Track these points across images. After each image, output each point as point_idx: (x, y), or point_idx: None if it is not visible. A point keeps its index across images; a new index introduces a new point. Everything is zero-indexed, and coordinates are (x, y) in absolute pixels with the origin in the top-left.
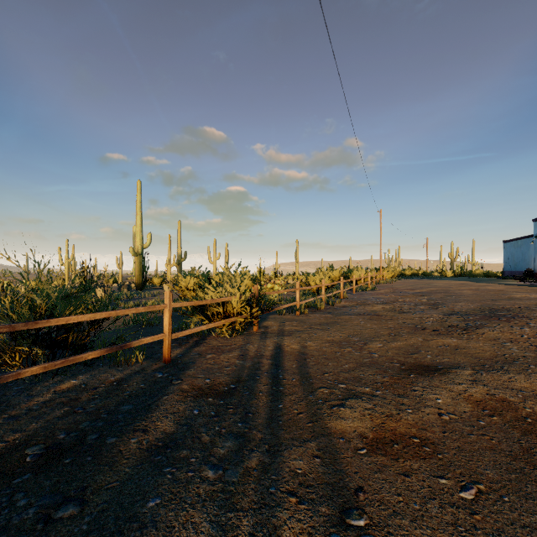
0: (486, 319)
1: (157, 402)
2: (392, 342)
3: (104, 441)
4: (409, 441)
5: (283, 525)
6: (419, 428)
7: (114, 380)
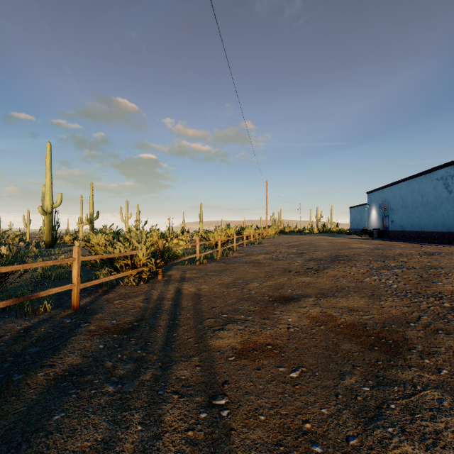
0: (331, 262)
1: (65, 342)
2: (266, 282)
3: (11, 378)
4: (265, 348)
5: (166, 413)
6: (273, 338)
7: (21, 328)
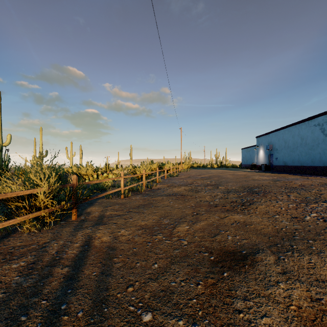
0: (251, 195)
1: None
2: (196, 223)
3: None
4: None
5: None
6: None
7: None
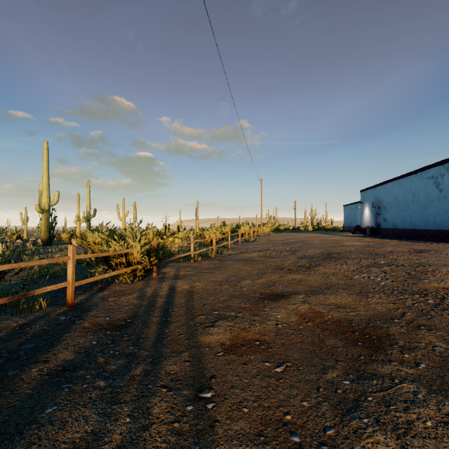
0: (323, 260)
1: (59, 339)
2: (258, 279)
3: (5, 374)
4: (253, 343)
5: (154, 406)
6: (261, 334)
7: (16, 325)
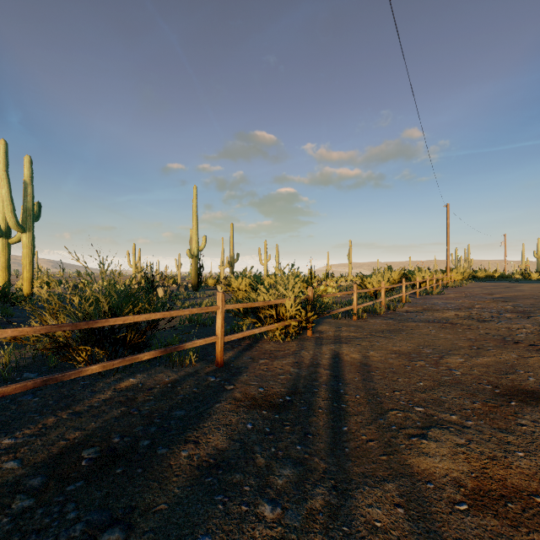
0: None
1: (209, 410)
2: (476, 357)
3: (155, 451)
4: (530, 501)
5: None
6: None
7: (168, 381)
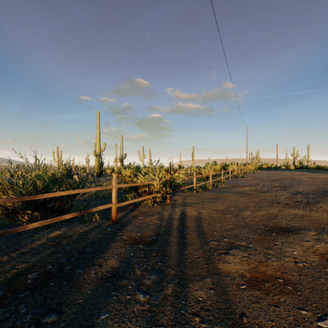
0: (321, 197)
1: (107, 246)
2: (257, 211)
3: (75, 271)
4: (276, 281)
5: None
6: (282, 271)
7: (82, 232)
